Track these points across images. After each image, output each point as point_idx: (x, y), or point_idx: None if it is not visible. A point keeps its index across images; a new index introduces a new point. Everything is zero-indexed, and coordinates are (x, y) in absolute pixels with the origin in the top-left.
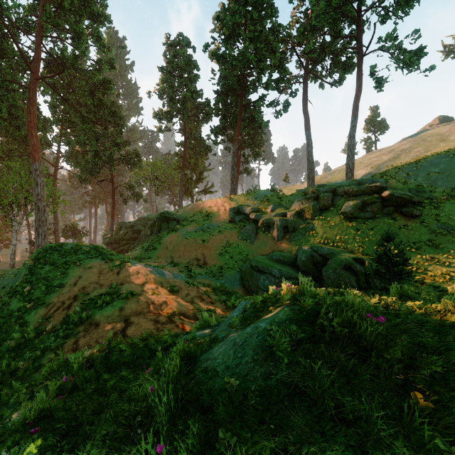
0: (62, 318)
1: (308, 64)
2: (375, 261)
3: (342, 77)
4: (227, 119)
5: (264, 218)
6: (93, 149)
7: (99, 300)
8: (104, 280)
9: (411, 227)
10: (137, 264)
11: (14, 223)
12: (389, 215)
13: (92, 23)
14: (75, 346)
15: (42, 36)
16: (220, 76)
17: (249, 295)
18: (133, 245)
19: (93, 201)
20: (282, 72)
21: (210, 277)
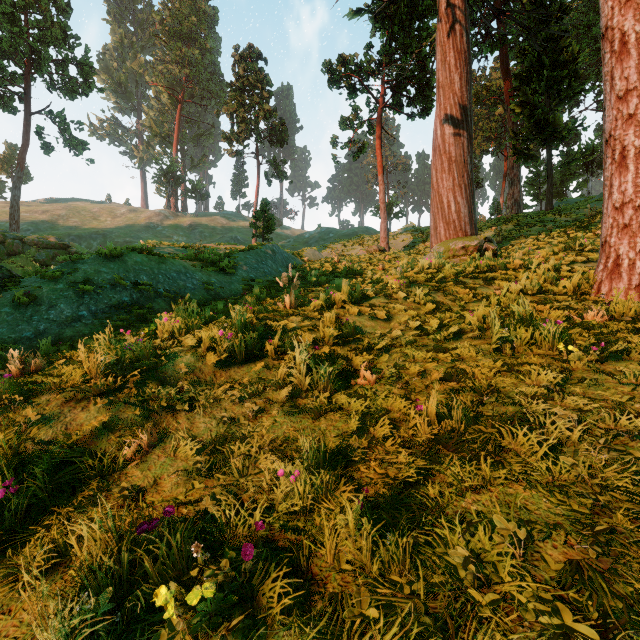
0: None
1: None
2: None
3: None
4: None
5: None
6: None
7: None
8: None
9: None
10: None
11: None
12: None
13: None
14: None
15: None
16: None
17: None
18: None
19: None
20: None
21: None
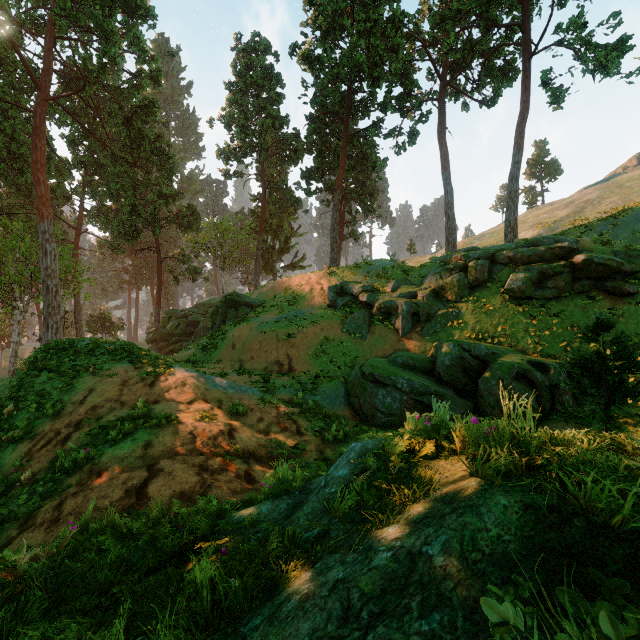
0: (51, 458)
1: (446, 72)
2: (577, 365)
3: (497, 91)
4: (324, 156)
5: (381, 301)
6: (129, 203)
7: (112, 429)
8: (128, 396)
9: (622, 312)
10: (184, 371)
11: (15, 311)
12: (584, 294)
13: (127, 18)
14: (56, 514)
15: (54, 38)
16: (314, 95)
17: (359, 420)
18: (186, 343)
19: (133, 281)
20: (407, 85)
21: (298, 391)
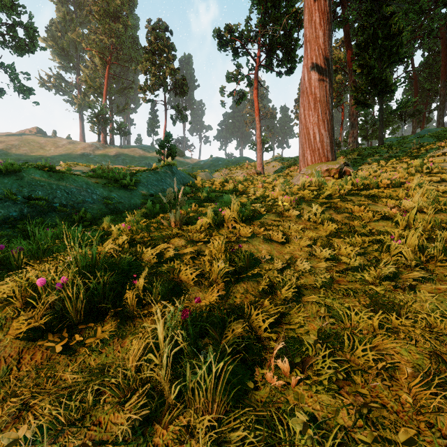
0: None
1: None
2: None
3: None
4: None
5: None
6: None
7: None
8: None
9: None
10: None
11: None
12: None
13: None
14: None
15: None
16: None
17: None
18: None
19: None
20: None
21: None
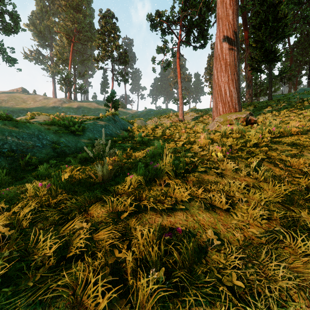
0: None
1: None
2: None
3: None
4: None
5: None
6: None
7: None
8: None
9: None
10: None
11: None
12: None
13: None
14: None
15: None
16: None
17: None
18: None
19: None
20: None
21: None
